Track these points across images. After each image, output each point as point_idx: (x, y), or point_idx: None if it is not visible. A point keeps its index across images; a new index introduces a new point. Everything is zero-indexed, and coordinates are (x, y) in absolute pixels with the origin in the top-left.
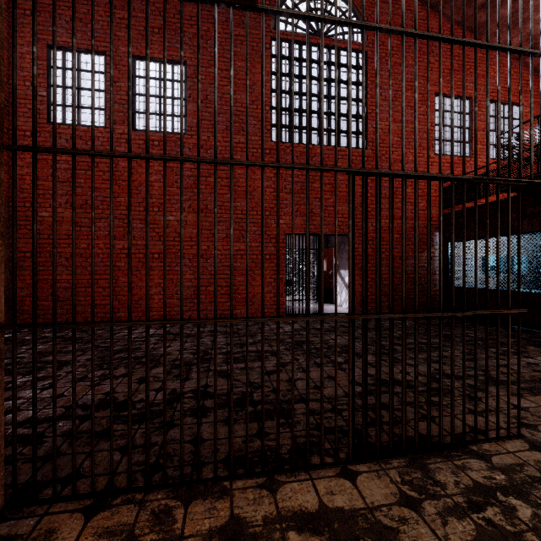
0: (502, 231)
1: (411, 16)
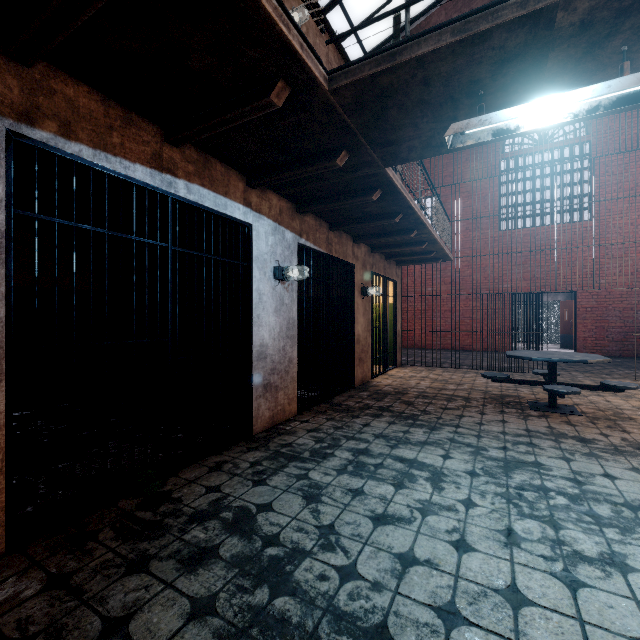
0: None
1: None
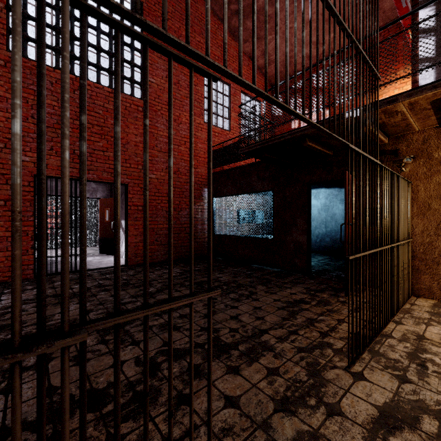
0: (246, 189)
1: None
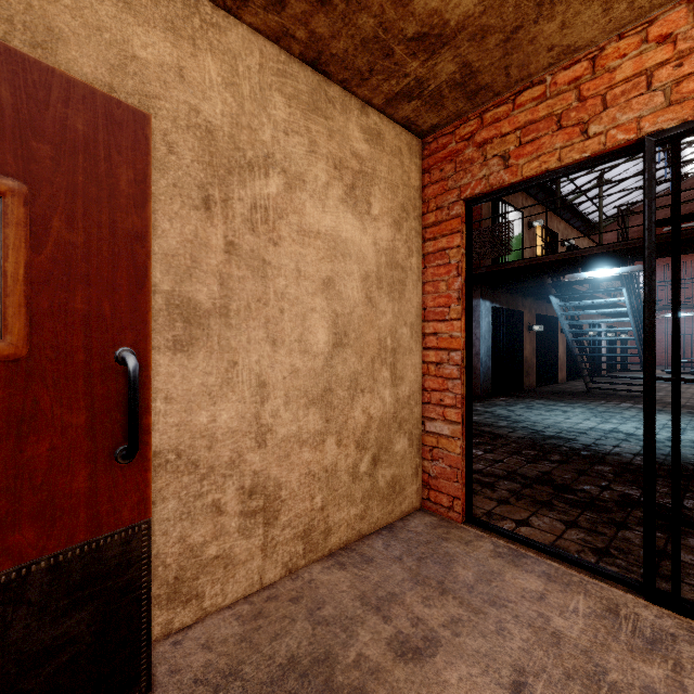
0: None
1: None
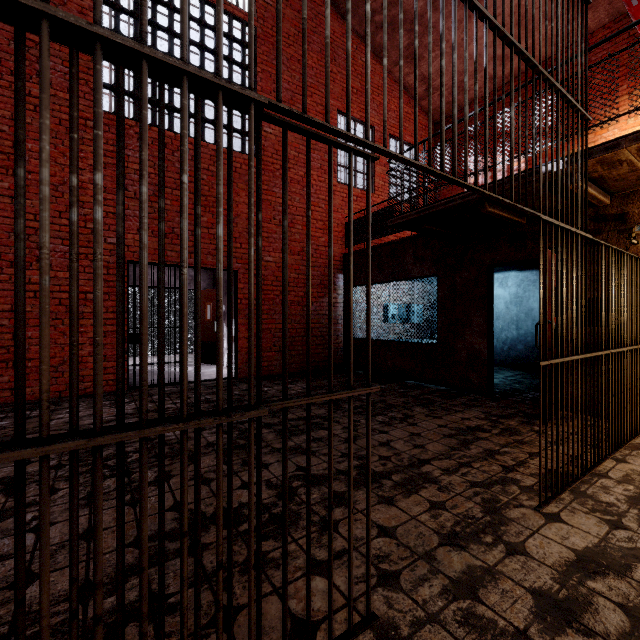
0: (398, 275)
1: (311, 6)
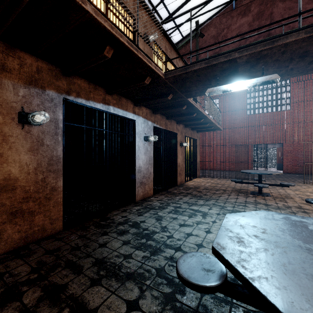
0: None
1: None
